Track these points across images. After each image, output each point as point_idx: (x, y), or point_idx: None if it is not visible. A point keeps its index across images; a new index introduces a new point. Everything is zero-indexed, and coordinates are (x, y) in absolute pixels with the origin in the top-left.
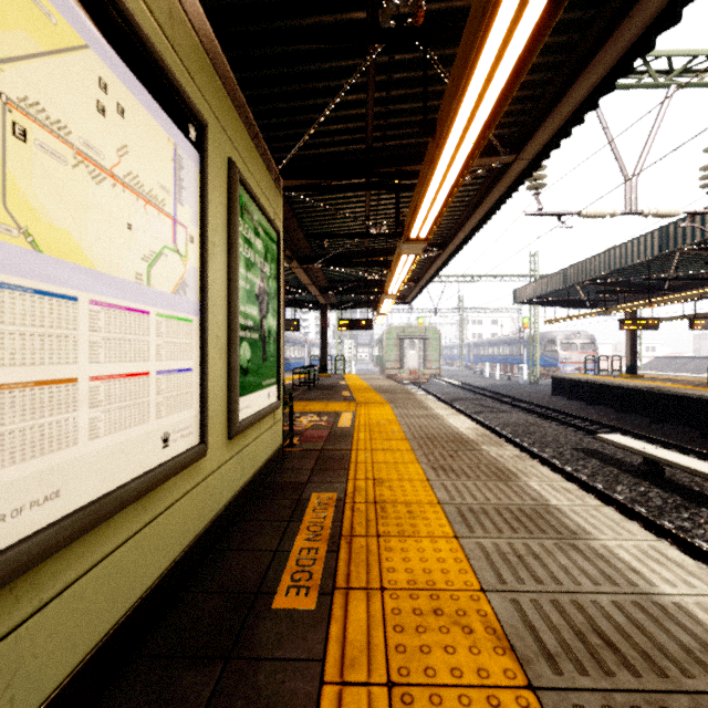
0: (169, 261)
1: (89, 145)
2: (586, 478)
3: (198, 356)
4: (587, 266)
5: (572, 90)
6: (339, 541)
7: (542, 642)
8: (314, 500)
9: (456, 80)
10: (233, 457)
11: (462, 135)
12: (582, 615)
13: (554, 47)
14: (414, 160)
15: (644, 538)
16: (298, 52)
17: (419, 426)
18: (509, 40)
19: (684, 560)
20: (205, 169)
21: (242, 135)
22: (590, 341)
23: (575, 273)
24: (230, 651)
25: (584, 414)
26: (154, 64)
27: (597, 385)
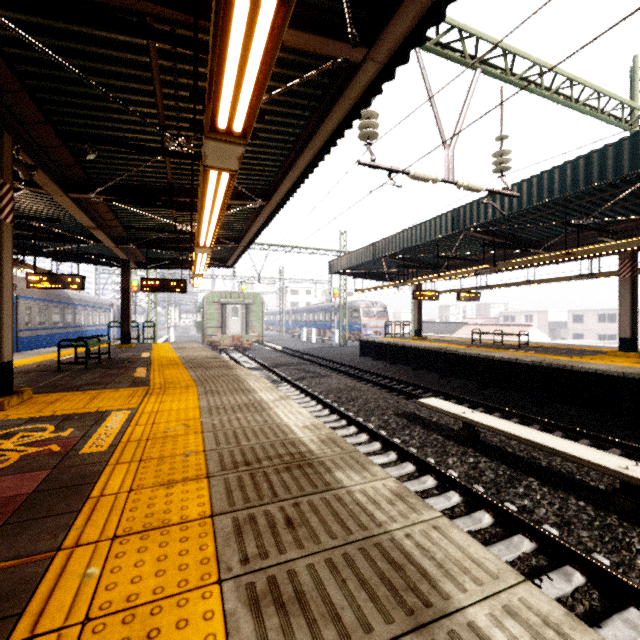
0: None
1: None
2: (417, 451)
3: None
4: (393, 241)
5: None
6: None
7: None
8: None
9: None
10: None
11: None
12: None
13: None
14: None
15: None
16: None
17: (234, 431)
18: None
19: None
20: None
21: None
22: (383, 309)
23: (383, 247)
24: None
25: (389, 373)
26: None
27: (398, 347)
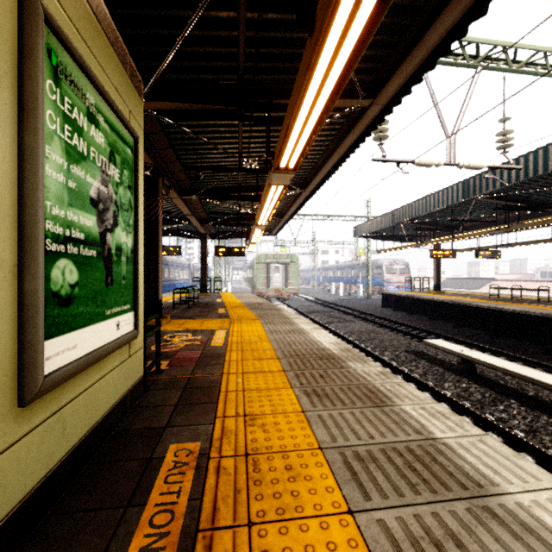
0: None
1: None
2: (420, 377)
3: None
4: (410, 208)
5: (429, 32)
6: (193, 545)
7: None
8: (170, 458)
9: None
10: (38, 427)
11: (342, 36)
12: None
13: None
14: (283, 96)
15: (551, 484)
16: None
17: (288, 342)
18: None
19: None
20: None
21: None
22: (405, 266)
23: (401, 214)
24: None
25: (406, 321)
26: None
27: (415, 299)
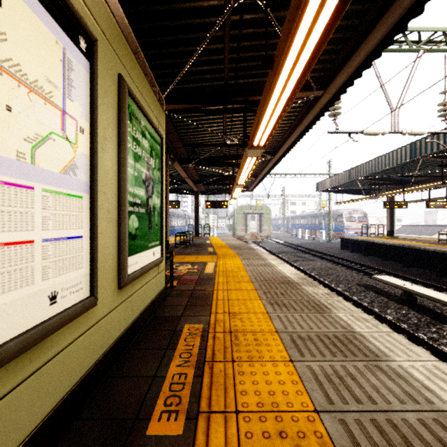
0: (58, 145)
1: None
2: (367, 304)
3: (89, 226)
4: (364, 167)
5: (364, 43)
6: (203, 366)
7: None
8: (186, 331)
9: (291, 19)
10: (123, 302)
11: (293, 67)
12: (398, 434)
13: (352, 13)
14: (256, 93)
15: (428, 359)
16: (175, 10)
17: (259, 272)
18: None
19: None
20: (94, 75)
21: (131, 60)
22: (363, 215)
23: (356, 172)
24: None
25: (362, 261)
26: None
27: (370, 243)
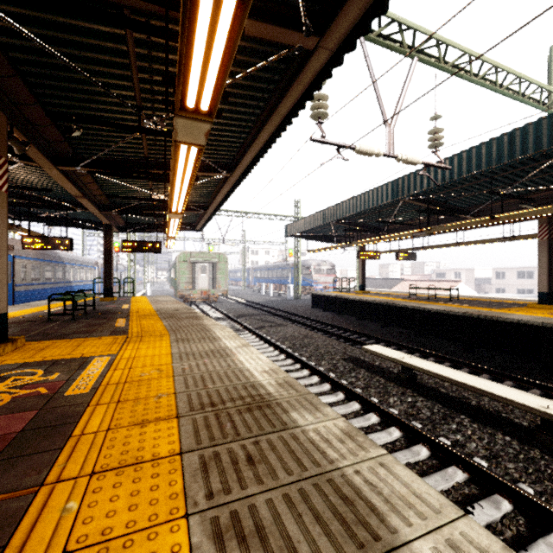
0: None
1: None
2: (362, 391)
3: None
4: (341, 208)
5: None
6: None
7: None
8: None
9: None
10: None
11: None
12: None
13: None
14: None
15: None
16: None
17: (202, 375)
18: None
19: None
20: None
21: None
22: (332, 267)
23: (332, 213)
24: None
25: (337, 322)
26: None
27: (345, 300)
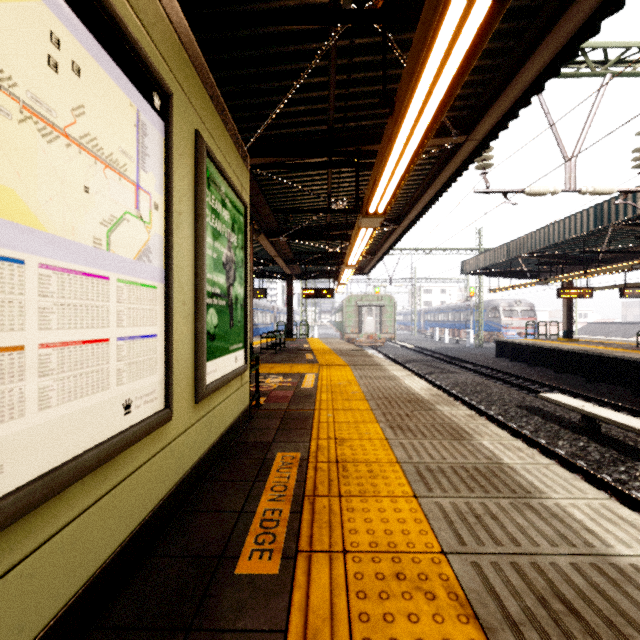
0: (132, 227)
1: (38, 101)
2: (530, 434)
3: (163, 322)
4: (529, 240)
5: (520, 73)
6: (302, 501)
7: (505, 608)
8: (279, 460)
9: (415, 56)
10: (200, 419)
11: (420, 112)
12: (542, 579)
13: (504, 33)
14: (372, 141)
15: (595, 496)
16: (264, 35)
17: (377, 387)
18: (467, 16)
19: (635, 519)
20: (170, 138)
21: (209, 109)
22: (529, 308)
23: (518, 247)
24: (191, 621)
25: (526, 374)
26: (114, 27)
27: (537, 348)
